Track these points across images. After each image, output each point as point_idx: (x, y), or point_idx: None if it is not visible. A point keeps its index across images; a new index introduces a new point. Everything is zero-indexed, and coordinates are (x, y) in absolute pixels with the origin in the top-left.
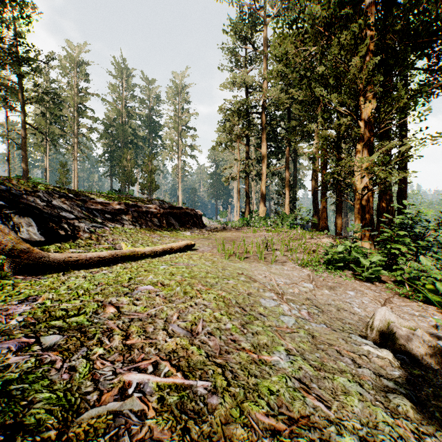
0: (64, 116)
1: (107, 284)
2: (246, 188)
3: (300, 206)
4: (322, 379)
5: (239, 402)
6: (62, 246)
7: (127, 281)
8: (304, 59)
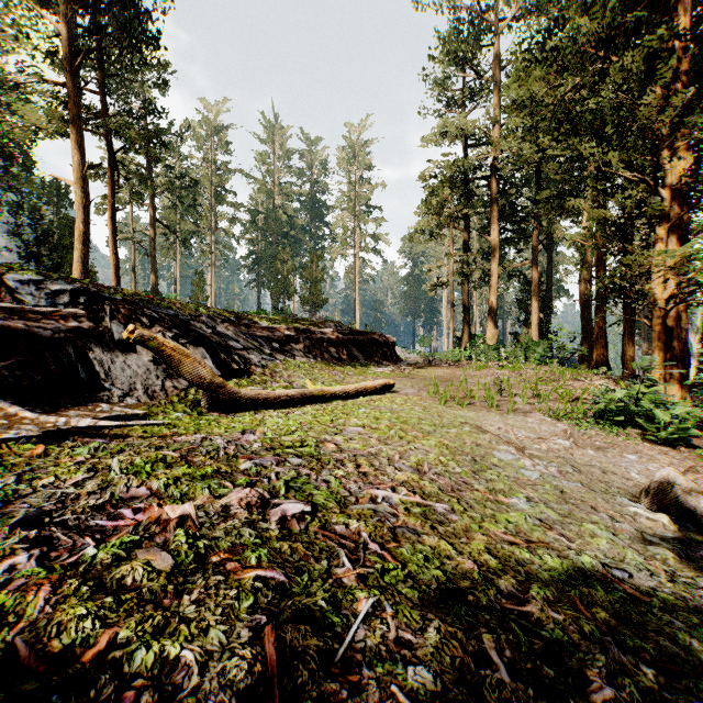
0: (198, 205)
1: (311, 424)
2: (463, 300)
3: (558, 328)
4: (568, 524)
5: (478, 522)
6: (240, 383)
7: (330, 422)
8: (563, 96)
